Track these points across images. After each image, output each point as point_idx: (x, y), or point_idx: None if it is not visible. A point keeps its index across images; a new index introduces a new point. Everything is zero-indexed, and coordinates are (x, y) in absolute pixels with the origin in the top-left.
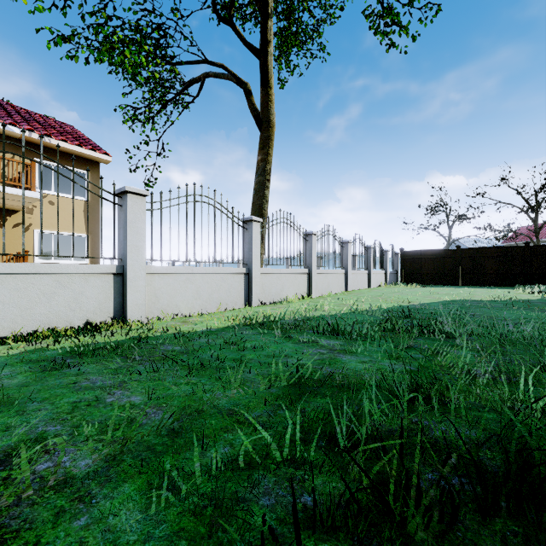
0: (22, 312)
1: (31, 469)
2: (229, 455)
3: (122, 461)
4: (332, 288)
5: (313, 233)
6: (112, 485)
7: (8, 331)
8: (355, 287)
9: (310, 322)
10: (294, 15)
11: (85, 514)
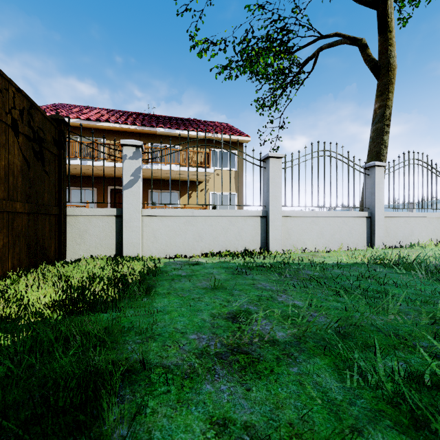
0: (213, 239)
1: (250, 327)
2: (407, 370)
3: (306, 341)
4: None
5: None
6: (306, 355)
7: (208, 250)
8: None
9: None
10: None
11: (295, 366)
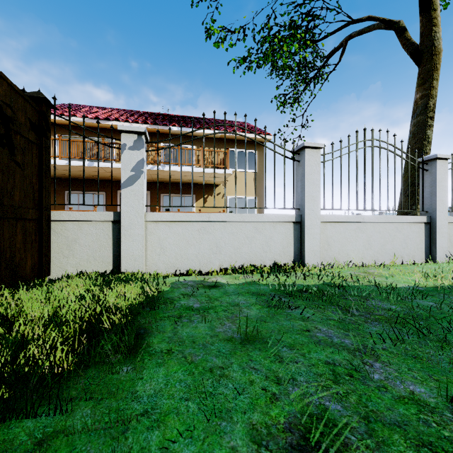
0: (235, 251)
1: None
2: None
3: None
4: None
5: None
6: None
7: (227, 264)
8: None
9: None
10: None
11: None
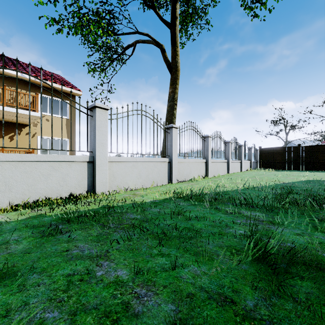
0: (29, 187)
1: None
2: None
3: None
4: (219, 172)
5: (209, 136)
6: None
7: (20, 200)
8: (233, 171)
9: (227, 196)
10: (191, 2)
11: None
